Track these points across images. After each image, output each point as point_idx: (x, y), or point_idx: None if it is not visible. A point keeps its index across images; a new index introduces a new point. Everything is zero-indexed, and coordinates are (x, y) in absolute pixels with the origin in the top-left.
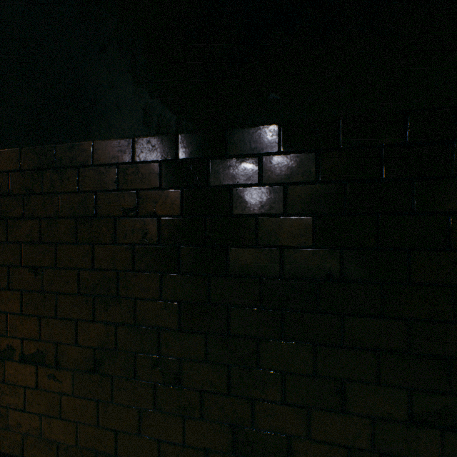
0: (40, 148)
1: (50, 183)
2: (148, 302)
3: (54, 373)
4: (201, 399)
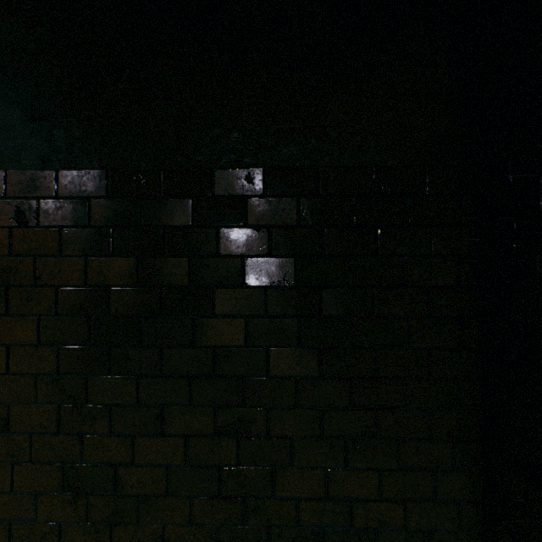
0: None
1: None
2: None
3: None
4: (31, 442)
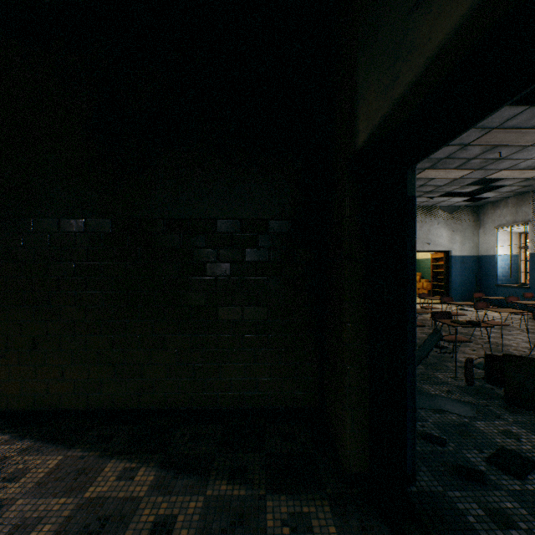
0: None
1: (2, 241)
2: (69, 307)
3: (5, 354)
4: (98, 355)
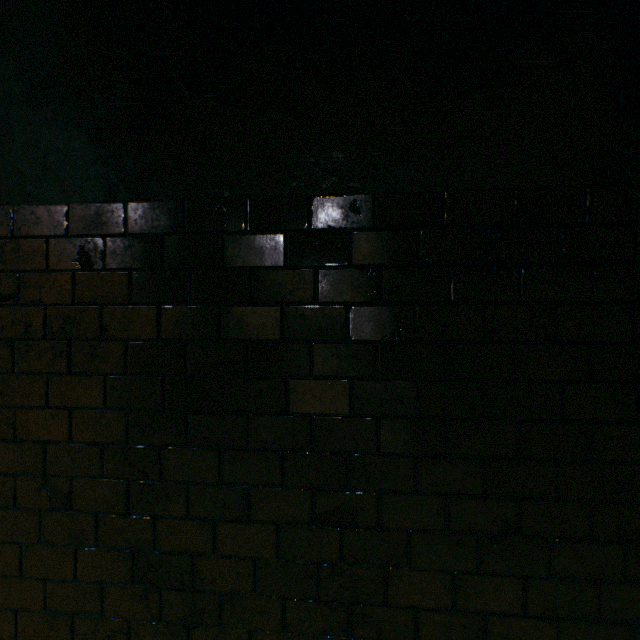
0: None
1: None
2: (33, 411)
3: None
4: (96, 524)
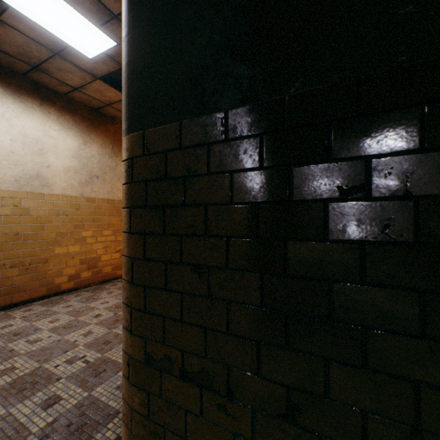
0: (205, 118)
1: (218, 161)
2: (391, 336)
3: (224, 403)
4: None
